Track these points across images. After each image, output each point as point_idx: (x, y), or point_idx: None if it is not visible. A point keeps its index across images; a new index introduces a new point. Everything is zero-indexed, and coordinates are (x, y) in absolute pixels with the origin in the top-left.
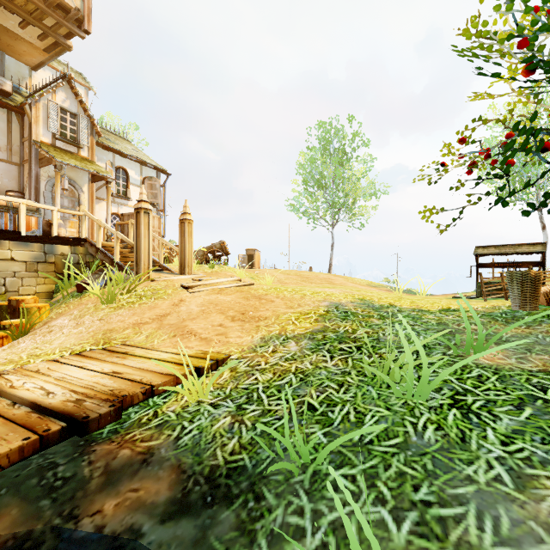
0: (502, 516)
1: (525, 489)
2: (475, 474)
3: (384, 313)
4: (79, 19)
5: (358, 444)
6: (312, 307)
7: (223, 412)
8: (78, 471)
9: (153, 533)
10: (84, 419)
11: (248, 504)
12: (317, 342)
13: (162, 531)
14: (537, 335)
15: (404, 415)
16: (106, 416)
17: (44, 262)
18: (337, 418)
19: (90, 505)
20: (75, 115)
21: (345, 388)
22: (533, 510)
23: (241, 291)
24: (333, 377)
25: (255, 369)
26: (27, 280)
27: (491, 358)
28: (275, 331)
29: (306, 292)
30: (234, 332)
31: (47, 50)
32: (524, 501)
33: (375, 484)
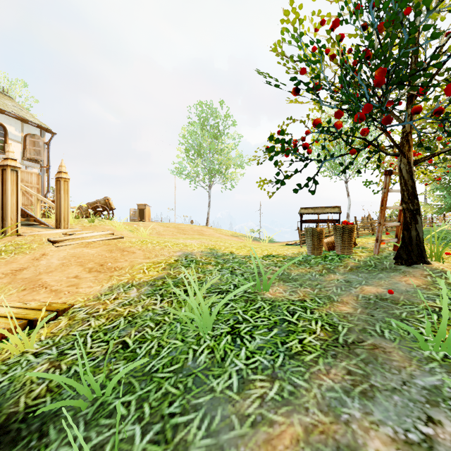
0: (218, 415)
1: (242, 391)
2: (217, 385)
3: (221, 260)
4: None
5: (147, 374)
6: (166, 257)
7: (42, 360)
8: None
9: None
10: None
11: (30, 444)
12: (155, 288)
13: None
14: (312, 273)
15: (192, 344)
16: None
17: None
18: (141, 353)
19: None
20: None
21: (160, 326)
22: (239, 406)
23: (109, 244)
24: (155, 318)
25: (92, 316)
26: None
27: (274, 293)
28: (125, 280)
29: (168, 244)
30: (86, 282)
31: None
32: (237, 400)
33: (143, 405)
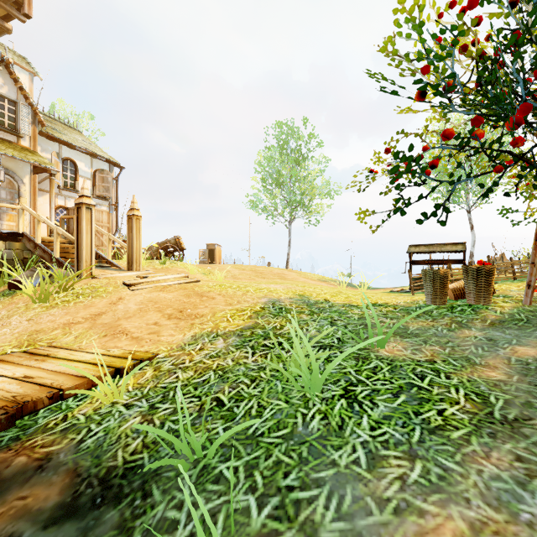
0: (347, 494)
1: (374, 469)
2: (339, 458)
3: (316, 308)
4: (18, 1)
5: (251, 437)
6: (250, 303)
7: (134, 413)
8: None
9: None
10: None
11: (135, 503)
12: (244, 339)
13: (43, 536)
14: (438, 328)
15: (298, 407)
16: None
17: None
18: (240, 413)
19: None
20: (14, 102)
21: (256, 384)
22: (373, 486)
23: (185, 288)
24: (248, 373)
25: (178, 368)
26: None
27: (392, 350)
28: (208, 328)
29: (250, 289)
30: (167, 330)
31: None
32: (369, 479)
33: (253, 474)
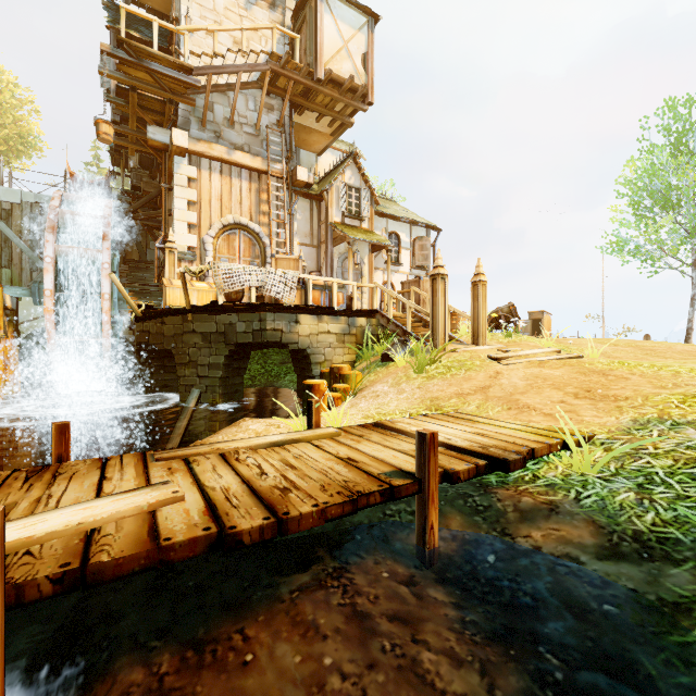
0: None
1: None
2: None
3: None
4: (364, 94)
5: None
6: None
7: (620, 487)
8: (492, 503)
9: (593, 564)
10: (506, 460)
11: None
12: None
13: (603, 565)
14: None
15: None
16: (517, 462)
17: (348, 334)
18: None
19: (517, 530)
20: (358, 189)
21: None
22: None
23: (570, 365)
24: None
25: (641, 453)
26: (338, 350)
27: None
28: (650, 414)
29: (677, 369)
30: (585, 410)
31: (333, 134)
32: None
33: None
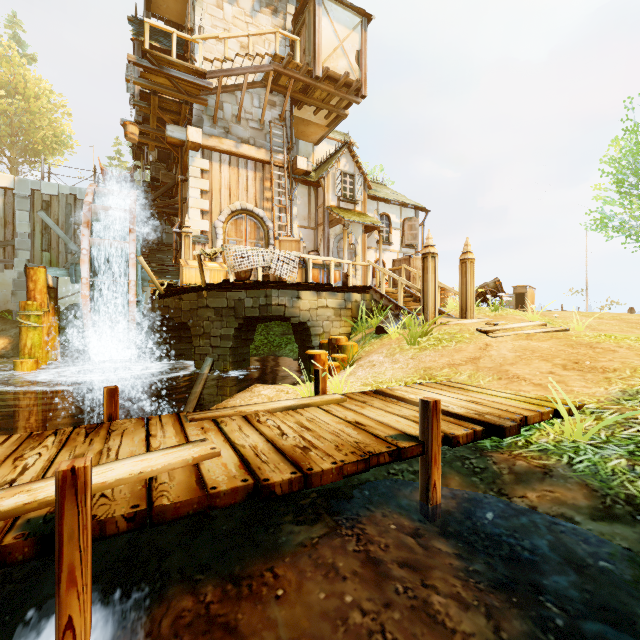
0: None
1: None
2: None
3: None
4: (358, 88)
5: None
6: None
7: (611, 454)
8: (488, 466)
9: (588, 524)
10: (502, 426)
11: None
12: None
13: (597, 526)
14: None
15: None
16: (512, 428)
17: (344, 308)
18: None
19: (513, 491)
20: (352, 176)
21: None
22: None
23: (557, 338)
24: None
25: (631, 422)
26: (335, 323)
27: None
28: (639, 385)
29: None
30: (574, 381)
31: (329, 125)
32: None
33: None
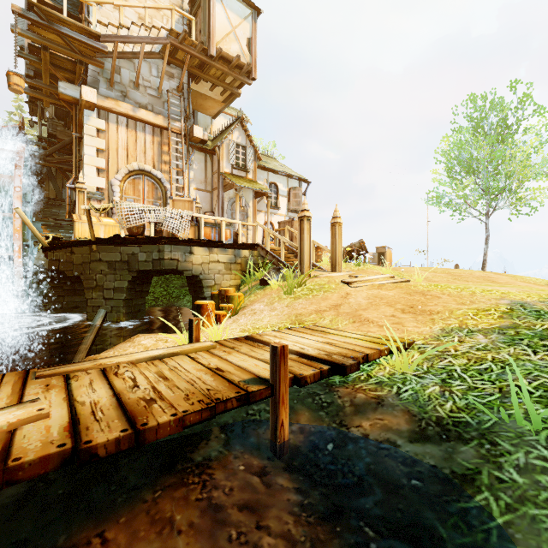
0: None
1: None
2: None
3: None
4: (249, 71)
5: None
6: (489, 304)
7: (429, 382)
8: (334, 400)
9: (406, 446)
10: (343, 365)
11: (484, 446)
12: (510, 337)
13: (413, 447)
14: None
15: None
16: (353, 366)
17: (234, 263)
18: None
19: (352, 421)
20: (244, 147)
21: None
22: None
23: (401, 287)
24: (542, 369)
25: (446, 354)
26: (226, 276)
27: None
28: (453, 324)
29: (474, 290)
30: (409, 322)
31: (225, 101)
32: None
33: None
